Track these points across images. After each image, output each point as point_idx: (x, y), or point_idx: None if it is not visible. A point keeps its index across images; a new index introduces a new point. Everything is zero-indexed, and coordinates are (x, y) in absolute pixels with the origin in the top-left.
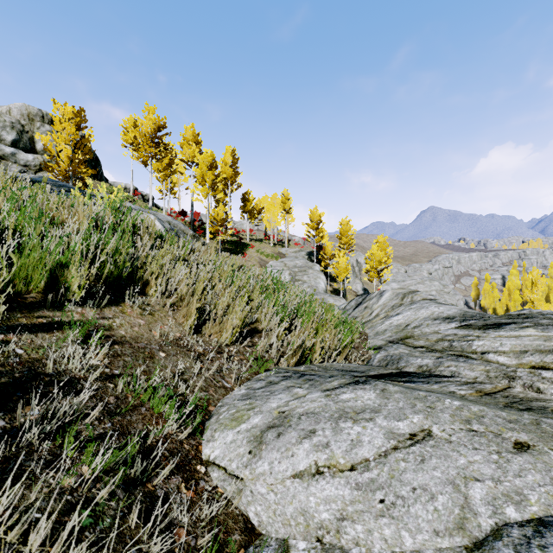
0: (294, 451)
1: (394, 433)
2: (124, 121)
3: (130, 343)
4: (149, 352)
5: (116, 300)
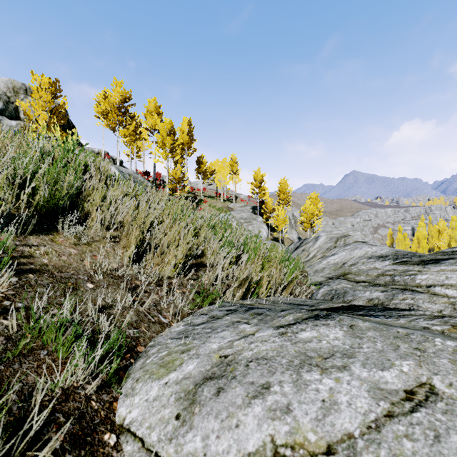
0: (239, 418)
1: (382, 389)
2: (97, 95)
3: (50, 272)
4: (72, 283)
5: (48, 228)
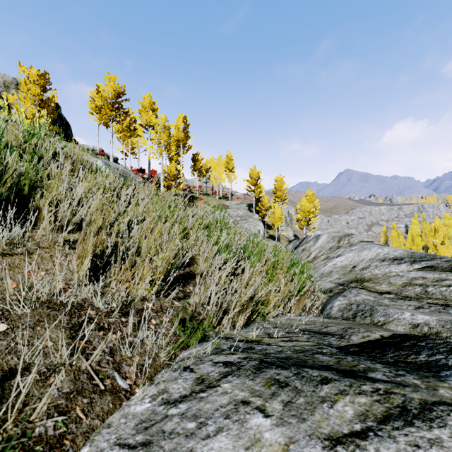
0: None
1: None
2: (91, 92)
3: None
4: None
5: None
